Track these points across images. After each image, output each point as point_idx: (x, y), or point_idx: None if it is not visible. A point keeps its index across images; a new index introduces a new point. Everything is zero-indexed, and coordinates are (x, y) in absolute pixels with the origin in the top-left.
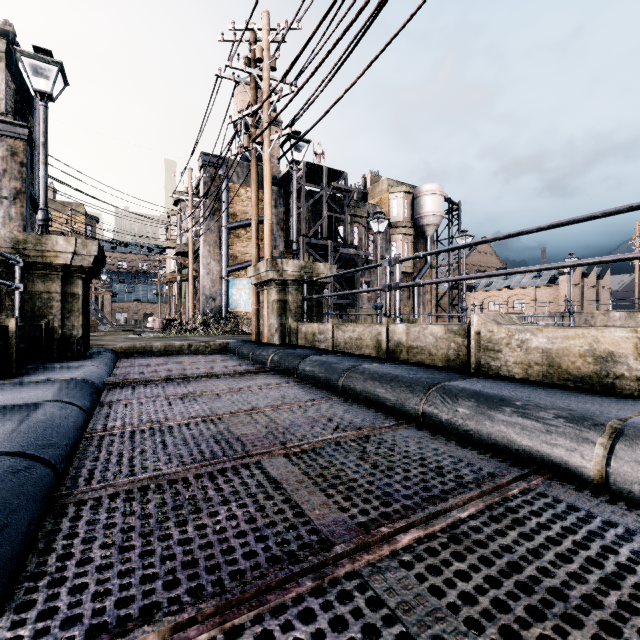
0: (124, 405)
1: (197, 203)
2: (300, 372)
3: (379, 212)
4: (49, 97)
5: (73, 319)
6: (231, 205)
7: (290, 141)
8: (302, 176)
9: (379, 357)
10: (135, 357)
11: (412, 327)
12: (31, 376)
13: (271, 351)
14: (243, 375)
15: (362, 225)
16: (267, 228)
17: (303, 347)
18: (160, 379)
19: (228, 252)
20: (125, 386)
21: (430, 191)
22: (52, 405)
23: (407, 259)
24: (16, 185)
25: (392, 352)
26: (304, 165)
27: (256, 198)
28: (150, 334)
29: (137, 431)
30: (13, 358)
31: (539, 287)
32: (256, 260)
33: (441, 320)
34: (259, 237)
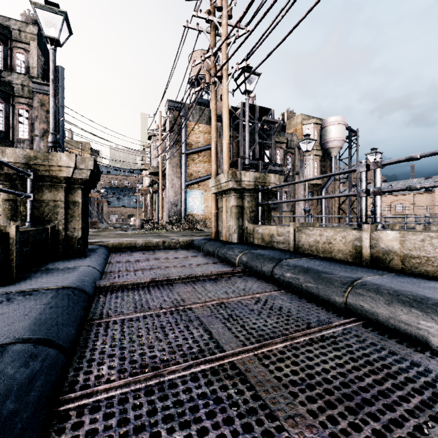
0: (113, 324)
1: (164, 137)
2: (278, 277)
3: (307, 135)
4: (57, 42)
5: (74, 223)
6: (188, 137)
7: (244, 74)
8: (240, 113)
9: (359, 263)
10: (123, 252)
11: (410, 235)
12: (27, 283)
13: (237, 251)
14: (219, 276)
15: (283, 149)
16: (225, 146)
17: (263, 247)
18: (146, 281)
19: (186, 171)
20: (114, 289)
21: (335, 122)
22: (18, 353)
23: (394, 162)
24: (44, 126)
25: (377, 259)
26: (241, 105)
27: (215, 123)
28: (132, 230)
29: (129, 397)
30: (13, 263)
31: (417, 194)
32: (215, 173)
33: (342, 220)
34: (208, 160)
